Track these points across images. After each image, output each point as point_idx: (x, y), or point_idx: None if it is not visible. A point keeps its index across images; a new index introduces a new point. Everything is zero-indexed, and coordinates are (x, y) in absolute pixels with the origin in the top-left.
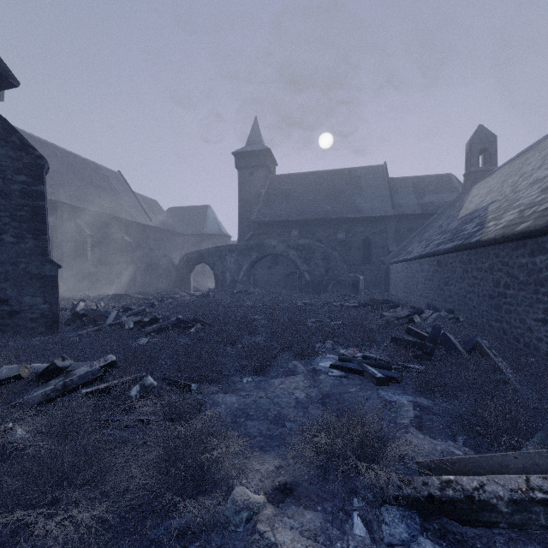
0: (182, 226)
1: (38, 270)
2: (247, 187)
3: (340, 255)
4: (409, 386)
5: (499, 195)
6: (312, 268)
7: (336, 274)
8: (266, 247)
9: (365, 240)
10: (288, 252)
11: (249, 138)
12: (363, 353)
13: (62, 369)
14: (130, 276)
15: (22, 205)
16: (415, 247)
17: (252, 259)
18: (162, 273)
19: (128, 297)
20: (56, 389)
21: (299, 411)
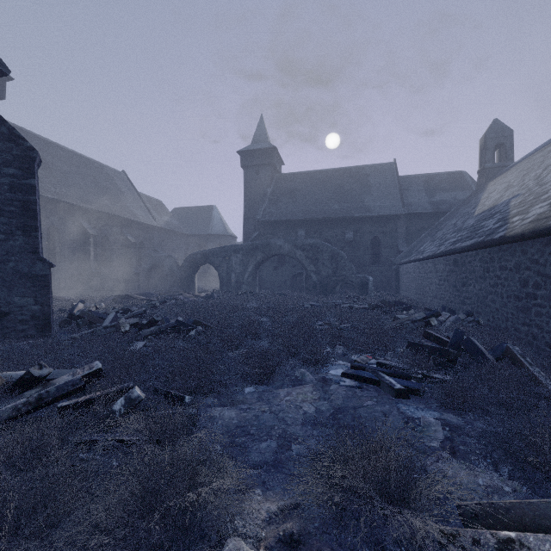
0: (187, 226)
1: (29, 268)
2: (252, 187)
3: (348, 255)
4: (434, 400)
5: (521, 189)
6: (319, 268)
7: (345, 275)
8: (272, 247)
9: (374, 239)
10: (295, 252)
11: (255, 136)
12: (377, 359)
13: (39, 378)
14: (134, 277)
15: (12, 199)
16: (428, 247)
17: (257, 259)
18: (166, 274)
19: (130, 298)
20: (29, 402)
21: (307, 429)
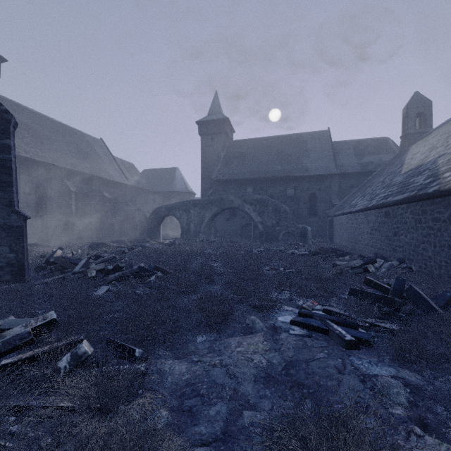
0: (155, 185)
1: (4, 220)
2: (208, 151)
3: (289, 209)
4: (386, 353)
5: (447, 149)
6: (265, 220)
7: (286, 225)
8: (225, 202)
9: (311, 195)
10: (244, 206)
11: (210, 109)
12: (322, 305)
13: None
14: (109, 227)
15: None
16: (359, 201)
17: (212, 212)
18: (136, 224)
19: (104, 245)
20: None
21: (260, 388)
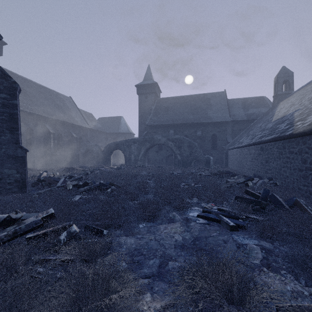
0: (106, 128)
1: (13, 152)
2: (143, 105)
3: (198, 144)
4: (254, 232)
5: (300, 106)
6: (182, 152)
7: (196, 156)
8: (155, 140)
9: (213, 135)
10: (168, 142)
11: (145, 76)
12: (218, 206)
13: (15, 219)
14: (76, 157)
15: (3, 112)
16: (245, 139)
17: (146, 147)
18: (94, 155)
19: (74, 169)
20: (9, 234)
21: (178, 251)
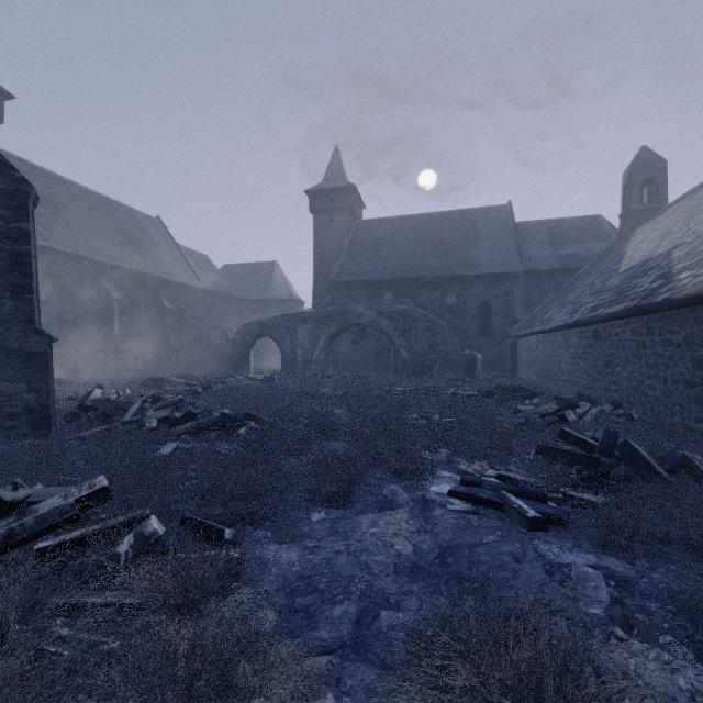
0: (241, 289)
1: (21, 344)
2: (324, 237)
3: (449, 326)
4: (585, 534)
5: (686, 236)
6: (411, 343)
7: (445, 351)
8: (350, 315)
9: (483, 305)
10: (380, 321)
11: (328, 171)
12: (496, 470)
13: (12, 504)
14: (171, 354)
15: None
16: (556, 314)
17: (331, 330)
18: (213, 350)
19: (165, 382)
20: None
21: (403, 582)
